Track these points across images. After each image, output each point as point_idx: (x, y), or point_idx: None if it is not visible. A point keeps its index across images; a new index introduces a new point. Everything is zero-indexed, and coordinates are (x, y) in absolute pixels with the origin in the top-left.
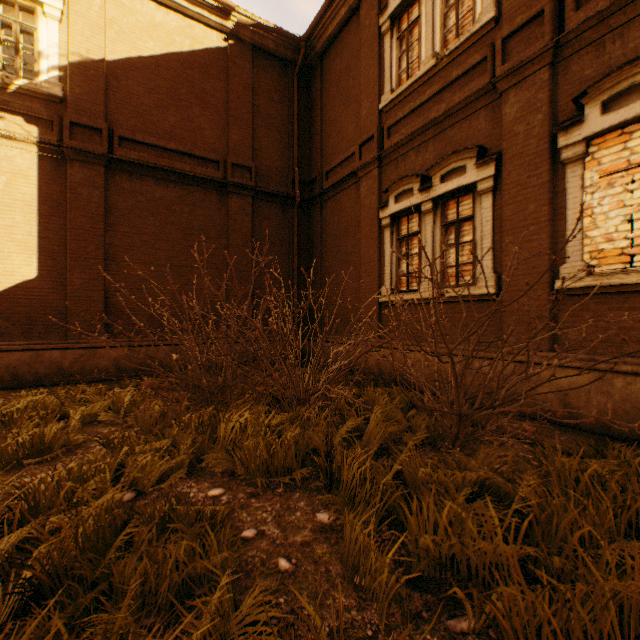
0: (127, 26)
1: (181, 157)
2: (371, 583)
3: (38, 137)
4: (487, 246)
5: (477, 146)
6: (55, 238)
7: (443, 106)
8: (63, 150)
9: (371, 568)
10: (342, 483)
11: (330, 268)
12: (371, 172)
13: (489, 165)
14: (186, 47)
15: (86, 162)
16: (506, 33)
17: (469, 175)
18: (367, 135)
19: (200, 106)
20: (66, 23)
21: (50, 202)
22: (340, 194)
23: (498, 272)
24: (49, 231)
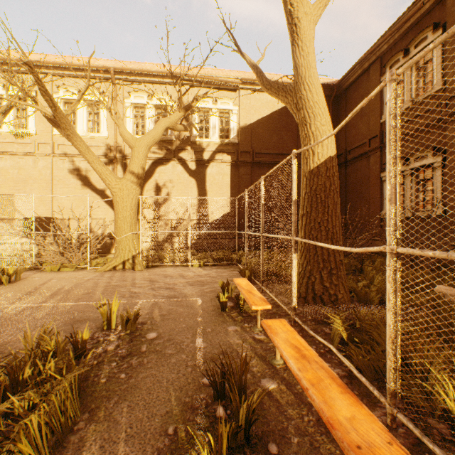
0: (257, 107)
1: (277, 156)
2: (373, 281)
3: (230, 160)
4: (438, 193)
5: (432, 147)
6: (235, 196)
7: (415, 125)
8: (237, 163)
9: (373, 279)
10: (364, 273)
11: (351, 200)
12: (375, 153)
13: (439, 156)
14: (279, 107)
15: (244, 166)
16: (446, 98)
17: (429, 160)
18: (373, 135)
19: (285, 131)
20: (238, 114)
21: (233, 183)
22: (357, 162)
23: (444, 205)
24: (233, 194)
